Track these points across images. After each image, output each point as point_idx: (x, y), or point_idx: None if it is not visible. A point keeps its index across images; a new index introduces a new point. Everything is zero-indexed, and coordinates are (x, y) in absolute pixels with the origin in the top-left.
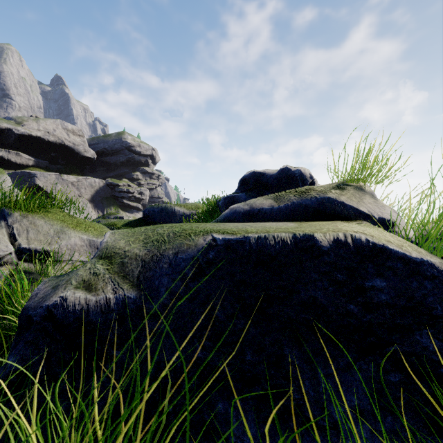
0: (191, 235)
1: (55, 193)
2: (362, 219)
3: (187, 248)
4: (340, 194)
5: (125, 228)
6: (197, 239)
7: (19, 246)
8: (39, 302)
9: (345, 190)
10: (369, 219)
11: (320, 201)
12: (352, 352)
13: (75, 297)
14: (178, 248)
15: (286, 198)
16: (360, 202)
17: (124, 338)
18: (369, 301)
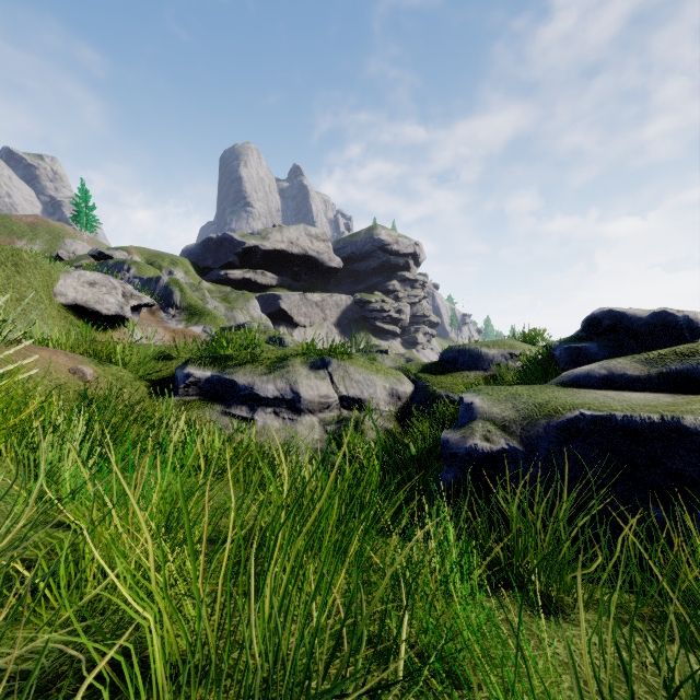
0: (558, 408)
1: (298, 317)
2: None
3: (557, 418)
4: None
5: (422, 375)
6: (565, 412)
7: (341, 394)
8: (457, 445)
9: None
10: None
11: None
12: None
13: (482, 445)
14: (549, 418)
15: (660, 362)
16: None
17: (519, 475)
18: None
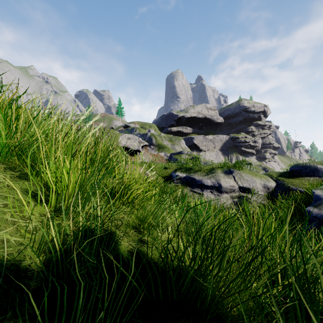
0: None
1: (202, 147)
2: None
3: None
4: None
5: (280, 178)
6: None
7: (239, 185)
8: (316, 213)
9: None
10: None
11: None
12: None
13: None
14: None
15: None
16: None
17: None
18: None
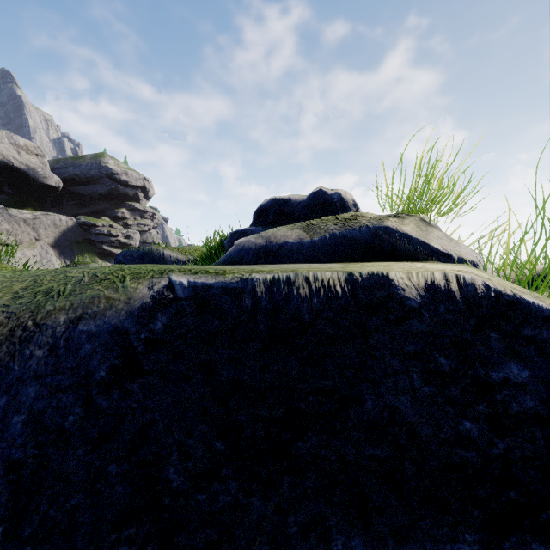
0: (125, 279)
1: None
2: (435, 260)
3: (105, 306)
4: (400, 223)
5: None
6: (135, 286)
7: None
8: None
9: (406, 219)
10: (446, 259)
11: (374, 231)
12: (475, 529)
13: None
14: (84, 308)
15: (323, 227)
16: (429, 236)
17: None
18: (501, 411)
